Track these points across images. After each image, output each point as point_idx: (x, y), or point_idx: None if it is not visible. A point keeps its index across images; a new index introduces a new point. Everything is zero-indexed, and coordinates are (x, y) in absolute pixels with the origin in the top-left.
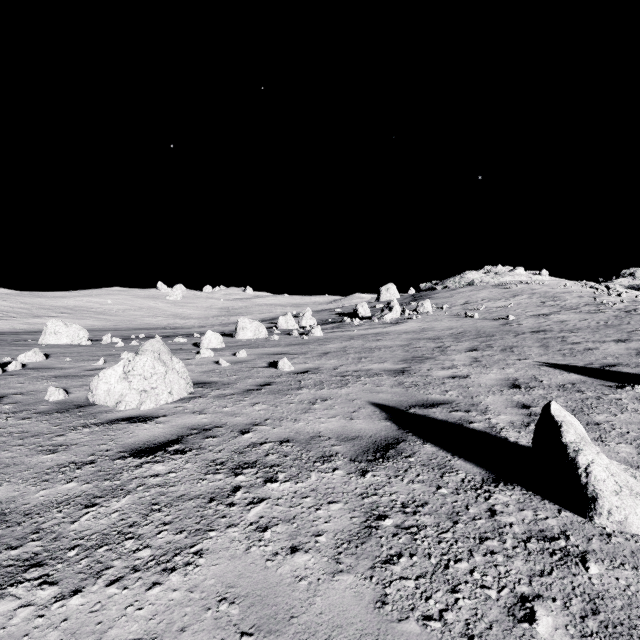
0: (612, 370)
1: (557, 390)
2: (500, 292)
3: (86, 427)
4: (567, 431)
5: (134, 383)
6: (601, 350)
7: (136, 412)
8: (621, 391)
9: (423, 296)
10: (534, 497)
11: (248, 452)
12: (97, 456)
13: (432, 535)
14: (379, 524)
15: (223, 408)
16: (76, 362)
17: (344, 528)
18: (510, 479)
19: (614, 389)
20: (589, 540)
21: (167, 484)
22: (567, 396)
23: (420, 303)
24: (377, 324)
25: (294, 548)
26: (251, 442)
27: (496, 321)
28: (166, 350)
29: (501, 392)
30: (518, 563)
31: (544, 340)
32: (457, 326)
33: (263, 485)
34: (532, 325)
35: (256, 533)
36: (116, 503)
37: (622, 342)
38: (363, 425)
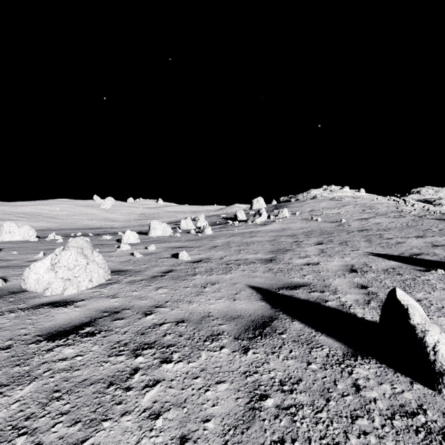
0: (418, 258)
1: (383, 273)
2: (334, 203)
3: (13, 312)
4: (414, 314)
5: (59, 273)
6: (407, 243)
7: (60, 297)
8: (428, 274)
9: (282, 206)
10: (388, 370)
11: (149, 333)
12: (14, 341)
13: (309, 415)
14: (261, 405)
15: (132, 292)
16: (21, 255)
17: (230, 411)
18: (365, 352)
19: (423, 272)
20: (444, 414)
21: (72, 368)
22: (391, 278)
23: (280, 210)
24: (251, 225)
25: (183, 438)
26: (152, 323)
27: (333, 223)
28: (88, 246)
29: (344, 275)
30: (390, 444)
31: (368, 236)
32: (307, 227)
33: (159, 366)
34: (358, 226)
35: (148, 421)
36: (19, 392)
37: (420, 238)
38: (244, 305)
